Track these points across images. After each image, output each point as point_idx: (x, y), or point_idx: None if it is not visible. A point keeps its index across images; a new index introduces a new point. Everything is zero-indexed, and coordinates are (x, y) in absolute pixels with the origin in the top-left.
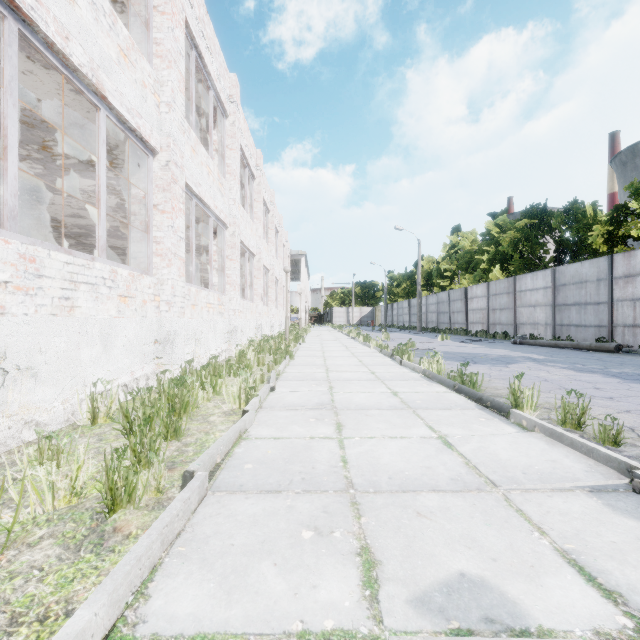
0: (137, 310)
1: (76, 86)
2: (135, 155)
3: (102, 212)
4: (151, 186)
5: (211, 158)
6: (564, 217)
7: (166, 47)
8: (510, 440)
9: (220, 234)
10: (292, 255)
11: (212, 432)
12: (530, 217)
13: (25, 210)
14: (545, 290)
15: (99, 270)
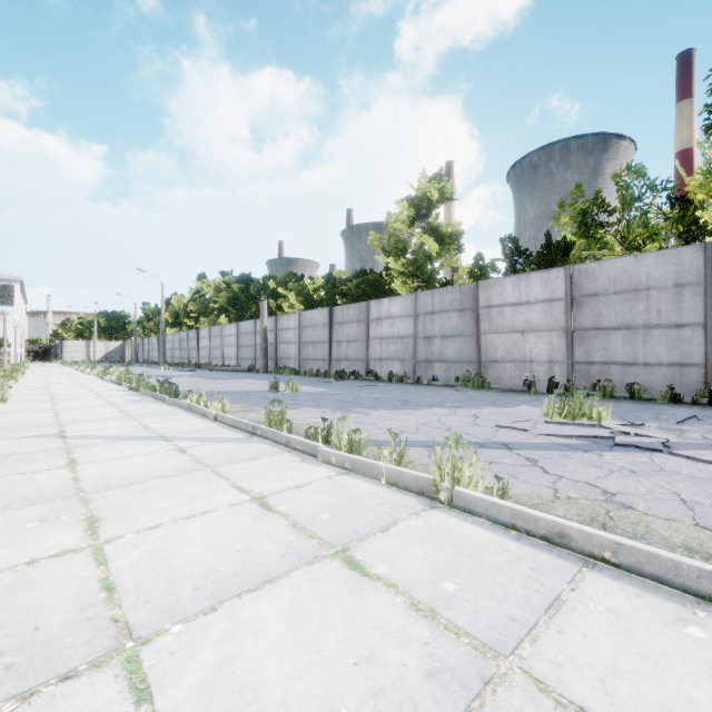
0: None
1: None
2: None
3: None
4: None
5: None
6: (260, 287)
7: None
8: (112, 388)
9: None
10: (0, 279)
11: None
12: (243, 282)
13: None
14: (235, 336)
15: None
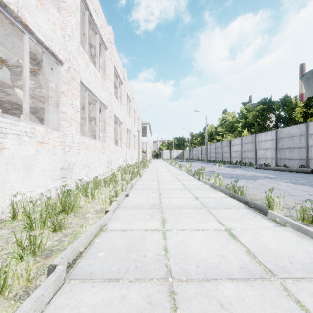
0: (49, 150)
1: (7, 17)
2: (51, 64)
3: (26, 93)
4: (60, 81)
5: (97, 70)
6: (280, 104)
7: (68, 4)
8: (273, 233)
9: (103, 111)
10: (143, 124)
11: (84, 225)
12: (263, 104)
13: (0, 98)
14: (271, 141)
15: (22, 127)
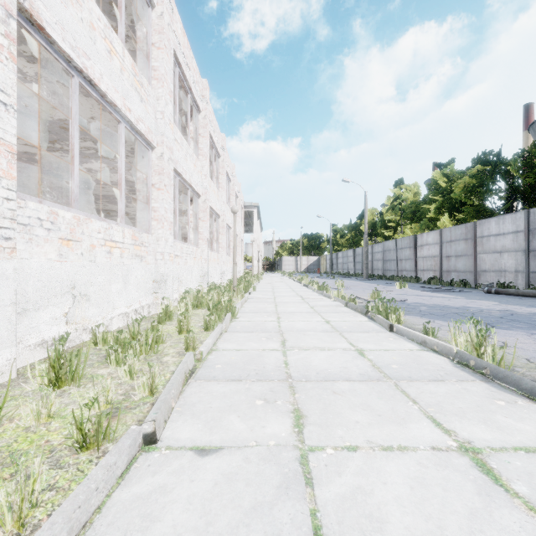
0: None
1: None
2: None
3: None
4: None
5: (121, 41)
6: (521, 162)
7: None
8: None
9: (145, 156)
10: (245, 207)
11: None
12: (482, 164)
13: None
14: (515, 234)
15: None
